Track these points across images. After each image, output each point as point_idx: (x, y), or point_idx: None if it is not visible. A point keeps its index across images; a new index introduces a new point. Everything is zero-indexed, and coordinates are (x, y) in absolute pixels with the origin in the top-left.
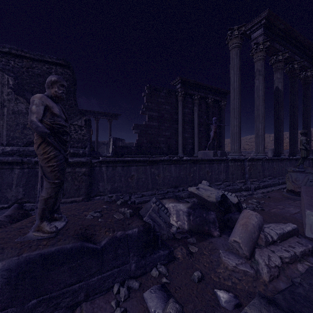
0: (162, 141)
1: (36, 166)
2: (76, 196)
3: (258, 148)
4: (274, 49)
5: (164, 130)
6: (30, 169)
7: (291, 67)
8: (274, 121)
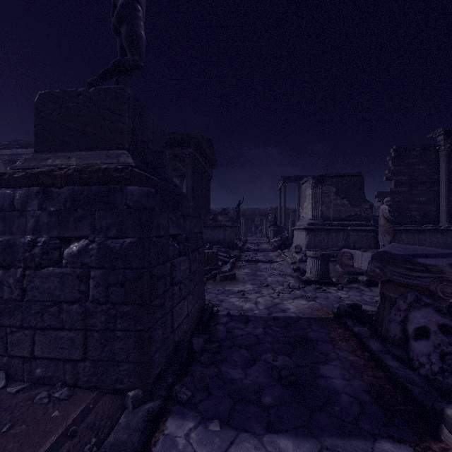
0: (414, 208)
1: (349, 231)
2: (368, 249)
3: None
4: None
5: (417, 195)
6: (346, 233)
7: None
8: None
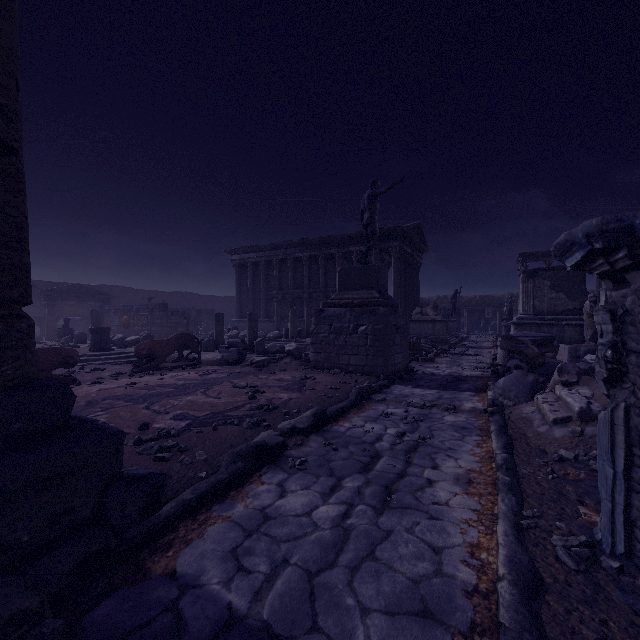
0: None
1: (564, 326)
2: None
3: None
4: None
5: None
6: (561, 328)
7: None
8: None
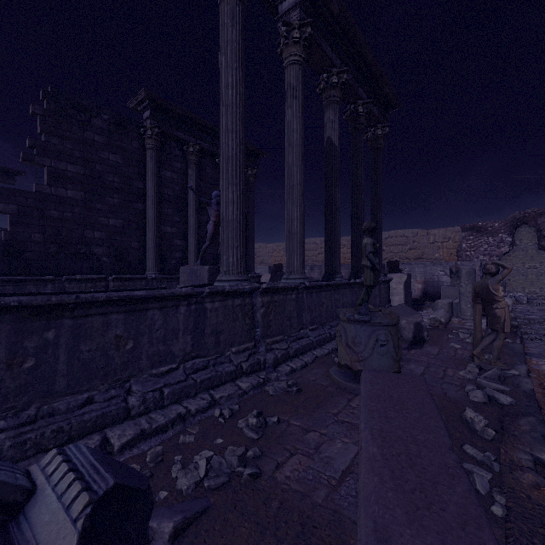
0: (98, 240)
1: None
2: None
3: (291, 262)
4: (323, 56)
5: (105, 214)
6: None
7: (353, 109)
8: (325, 207)
